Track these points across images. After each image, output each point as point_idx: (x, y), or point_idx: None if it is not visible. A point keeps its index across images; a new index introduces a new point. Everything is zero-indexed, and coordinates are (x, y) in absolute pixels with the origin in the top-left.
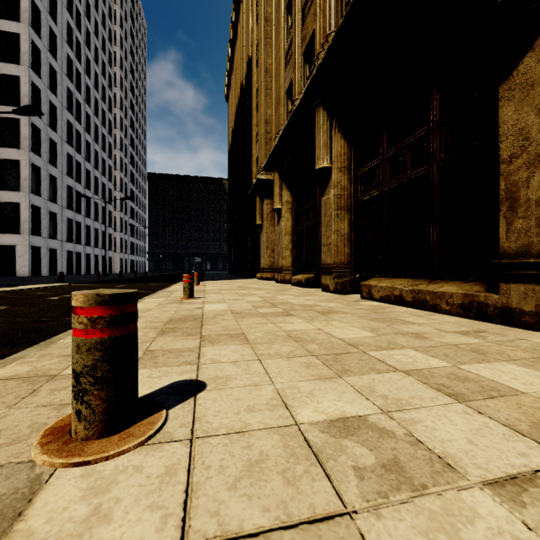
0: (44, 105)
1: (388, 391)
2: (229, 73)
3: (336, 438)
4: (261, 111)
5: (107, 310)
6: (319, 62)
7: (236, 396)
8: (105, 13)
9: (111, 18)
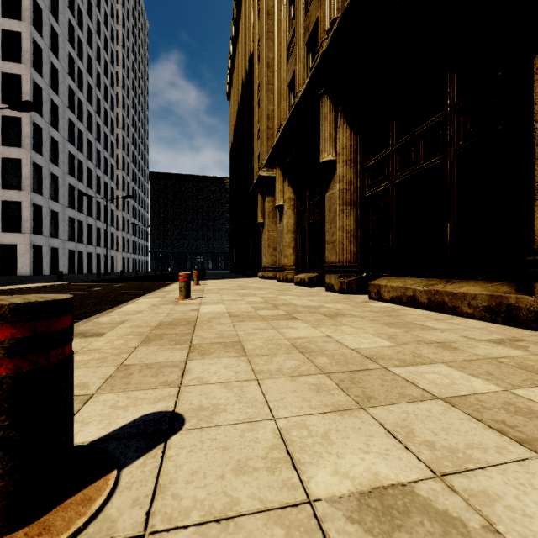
0: (45, 103)
1: (433, 435)
2: (230, 71)
3: (374, 536)
4: (262, 107)
5: (7, 331)
6: (323, 49)
7: (223, 441)
8: (108, 12)
9: (113, 17)
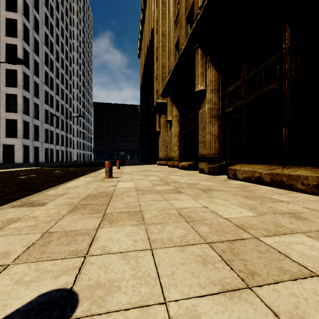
0: (31, 61)
1: None
2: (140, 41)
3: None
4: (159, 60)
5: None
6: (198, 18)
7: None
8: (68, 7)
9: (71, 10)
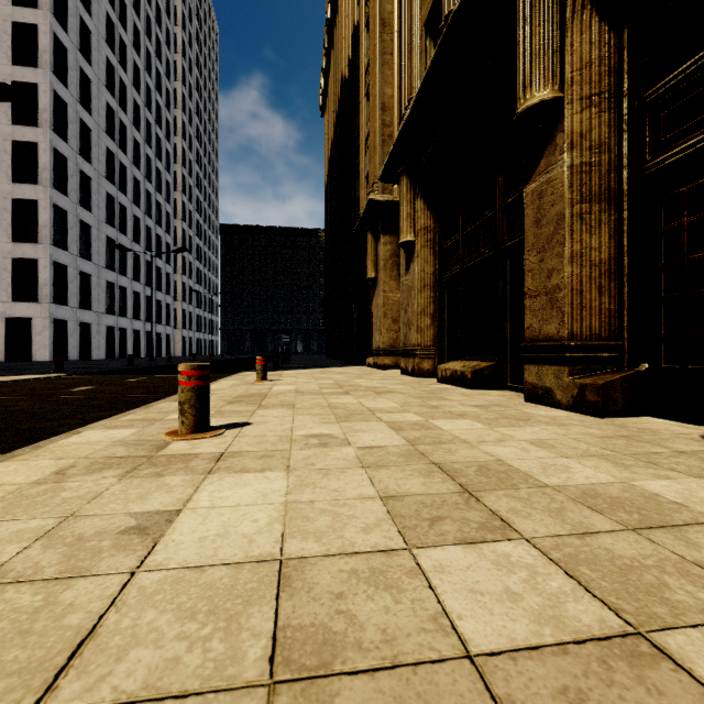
0: (72, 124)
1: None
2: (325, 73)
3: None
4: (374, 93)
5: None
6: None
7: None
8: (162, 7)
9: (170, 15)
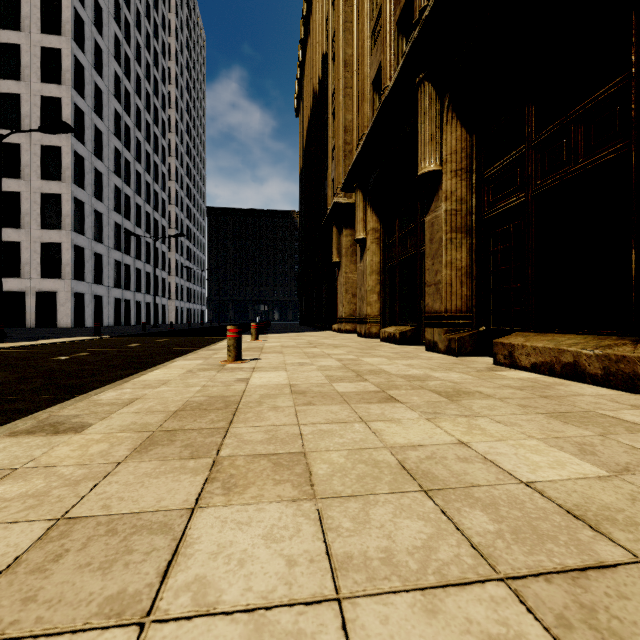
0: (88, 130)
1: None
2: (299, 82)
3: None
4: (338, 117)
5: None
6: (424, 16)
7: None
8: (158, 22)
9: (165, 28)
